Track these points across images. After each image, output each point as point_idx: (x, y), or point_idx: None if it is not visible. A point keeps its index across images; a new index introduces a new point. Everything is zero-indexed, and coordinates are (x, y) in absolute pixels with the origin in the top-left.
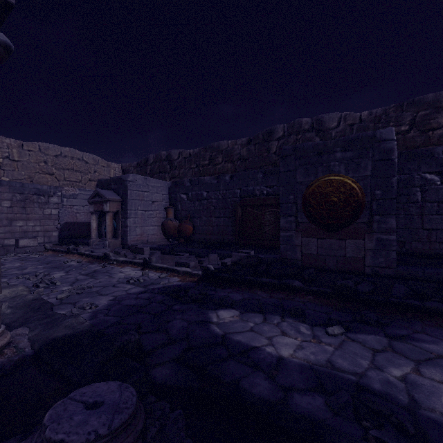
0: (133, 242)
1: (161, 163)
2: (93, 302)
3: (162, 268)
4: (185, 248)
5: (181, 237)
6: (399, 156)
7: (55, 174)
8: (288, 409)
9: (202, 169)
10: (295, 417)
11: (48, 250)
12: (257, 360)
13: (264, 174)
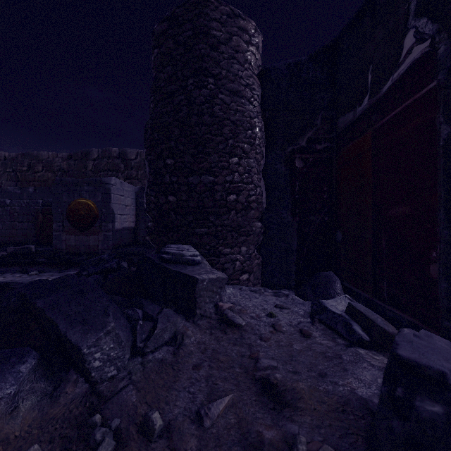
0: None
1: None
2: None
3: None
4: None
5: None
6: (141, 188)
7: None
8: None
9: (20, 174)
10: None
11: None
12: None
13: None
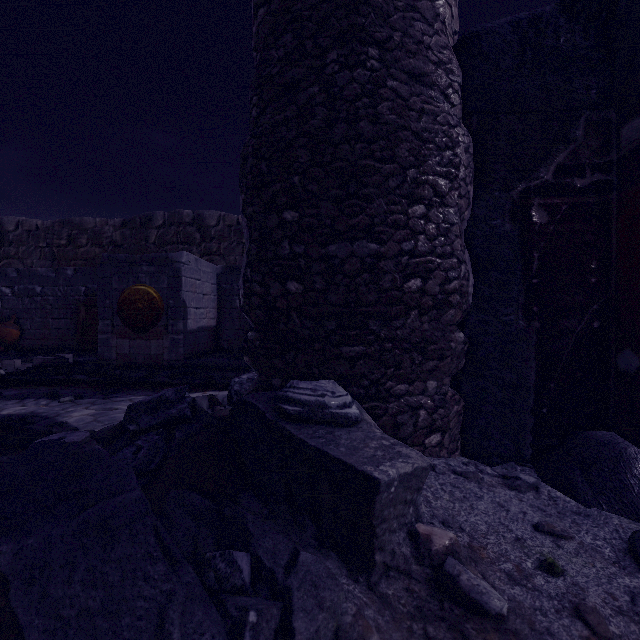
0: None
1: None
2: None
3: None
4: None
5: None
6: (225, 268)
7: None
8: None
9: (57, 250)
10: None
11: None
12: None
13: None
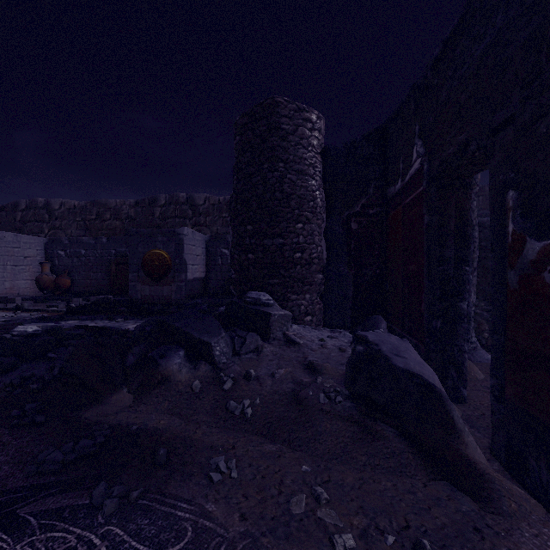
0: (1, 295)
1: (37, 210)
2: None
3: (34, 310)
4: (58, 297)
5: (58, 290)
6: (211, 237)
7: None
8: None
9: (89, 223)
10: None
11: None
12: None
13: None
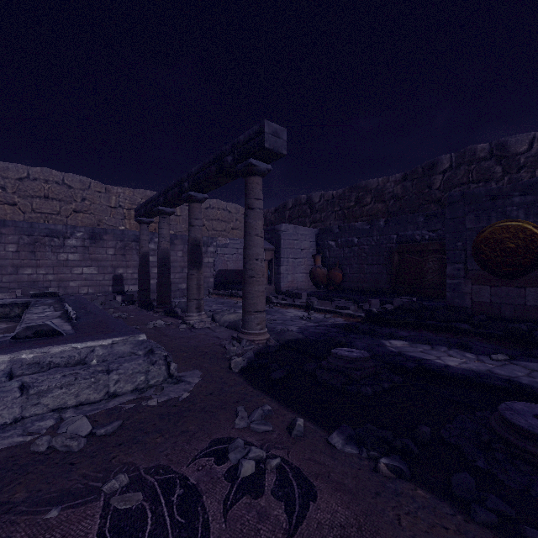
0: (285, 288)
1: (301, 207)
2: (288, 328)
3: (324, 310)
4: (340, 295)
5: (331, 285)
6: None
7: (206, 225)
8: (453, 372)
9: (347, 211)
10: (457, 374)
11: (212, 293)
12: (428, 364)
13: (425, 217)
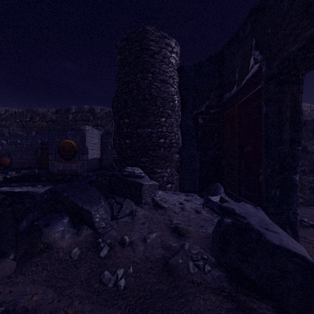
0: None
1: None
2: None
3: None
4: None
5: (1, 166)
6: (104, 132)
7: None
8: None
9: (25, 123)
10: None
11: None
12: None
13: None
